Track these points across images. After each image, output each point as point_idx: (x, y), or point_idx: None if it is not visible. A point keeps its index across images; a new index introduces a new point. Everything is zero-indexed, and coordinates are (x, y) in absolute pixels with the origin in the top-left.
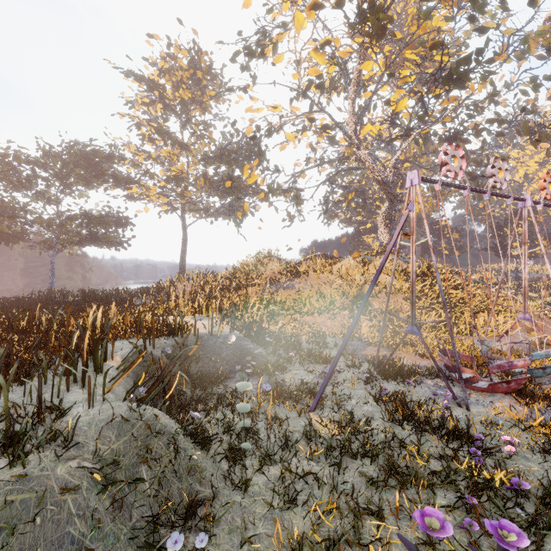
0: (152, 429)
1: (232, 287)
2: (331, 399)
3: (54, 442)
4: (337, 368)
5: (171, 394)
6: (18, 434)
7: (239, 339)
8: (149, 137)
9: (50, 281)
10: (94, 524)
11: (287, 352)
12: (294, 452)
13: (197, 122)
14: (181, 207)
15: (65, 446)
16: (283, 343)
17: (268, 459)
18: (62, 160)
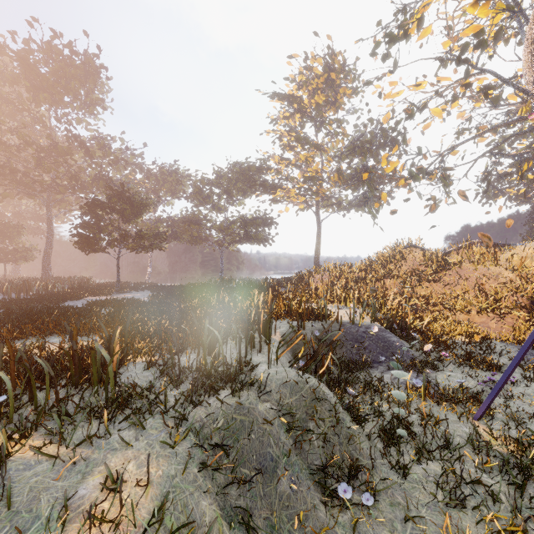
0: (316, 395)
1: (368, 278)
2: (503, 411)
3: (253, 387)
4: (511, 379)
5: (323, 371)
6: (231, 376)
7: (381, 331)
8: (288, 145)
9: (220, 272)
10: (284, 453)
11: (438, 351)
12: (457, 456)
13: (331, 122)
14: (315, 203)
15: (260, 391)
16: (432, 341)
17: (426, 452)
18: (228, 178)
